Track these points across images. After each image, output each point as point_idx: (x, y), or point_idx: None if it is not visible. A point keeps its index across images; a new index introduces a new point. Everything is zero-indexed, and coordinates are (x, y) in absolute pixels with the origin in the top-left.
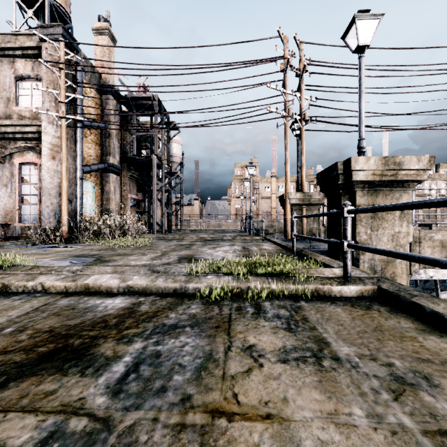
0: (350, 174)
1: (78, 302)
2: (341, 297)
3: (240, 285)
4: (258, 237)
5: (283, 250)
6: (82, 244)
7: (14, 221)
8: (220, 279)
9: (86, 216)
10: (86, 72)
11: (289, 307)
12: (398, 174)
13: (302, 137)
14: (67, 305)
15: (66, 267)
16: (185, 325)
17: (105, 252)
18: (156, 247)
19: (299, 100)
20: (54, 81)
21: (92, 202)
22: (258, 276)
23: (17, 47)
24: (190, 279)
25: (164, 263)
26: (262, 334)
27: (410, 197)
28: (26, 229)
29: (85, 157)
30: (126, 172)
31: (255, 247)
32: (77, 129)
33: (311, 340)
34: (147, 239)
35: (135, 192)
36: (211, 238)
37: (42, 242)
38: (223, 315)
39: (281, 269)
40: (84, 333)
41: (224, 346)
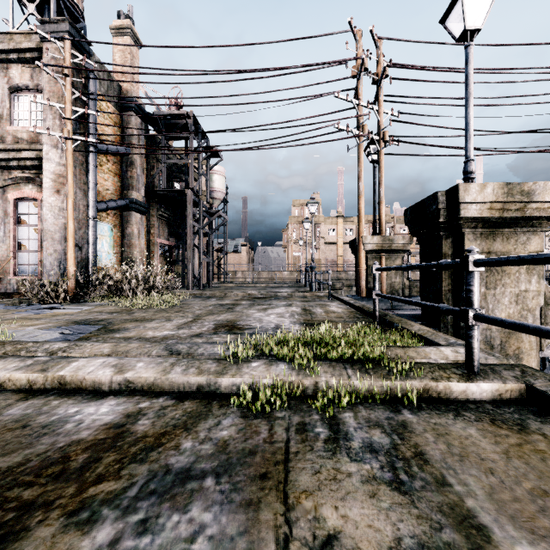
0: (456, 208)
1: (39, 410)
2: (467, 401)
3: (303, 380)
4: (323, 294)
5: (358, 313)
6: (92, 303)
7: (8, 273)
8: (271, 368)
9: (101, 266)
10: (101, 83)
11: (387, 425)
12: (526, 208)
13: (380, 163)
14: (17, 418)
15: (44, 345)
16: (205, 472)
17: (118, 316)
18: (187, 308)
19: (376, 114)
20: (59, 92)
21: (109, 249)
22: (331, 362)
23: (12, 48)
24: (224, 368)
25: (193, 334)
26: (348, 500)
27: (542, 241)
28: (23, 283)
29: (100, 191)
30: (153, 210)
31: (319, 309)
32: (89, 155)
33: (448, 519)
34: (178, 296)
35: (166, 236)
36: (262, 295)
37: (41, 300)
38: (276, 444)
39: (366, 353)
40: (13, 493)
41: (276, 539)
